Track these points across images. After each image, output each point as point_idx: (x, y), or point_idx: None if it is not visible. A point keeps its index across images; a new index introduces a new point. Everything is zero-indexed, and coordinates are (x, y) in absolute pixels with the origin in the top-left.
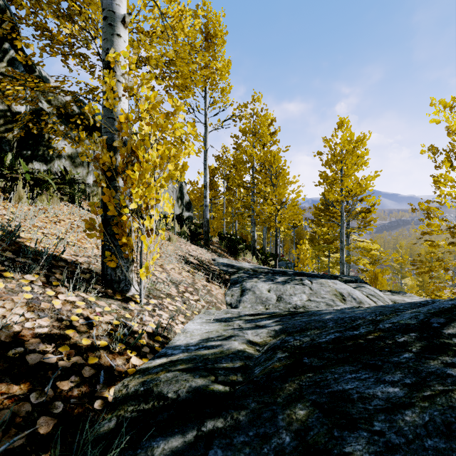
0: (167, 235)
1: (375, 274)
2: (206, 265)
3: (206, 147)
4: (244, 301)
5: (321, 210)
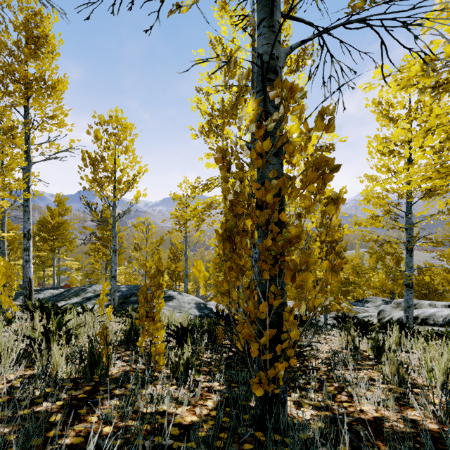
0: None
1: (73, 280)
2: None
3: None
4: None
5: (37, 234)
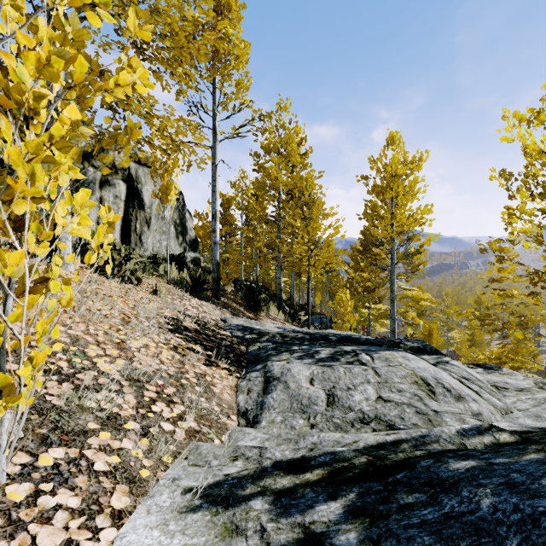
0: (154, 284)
1: (430, 331)
2: (211, 330)
3: (216, 161)
4: (269, 407)
5: (360, 252)
